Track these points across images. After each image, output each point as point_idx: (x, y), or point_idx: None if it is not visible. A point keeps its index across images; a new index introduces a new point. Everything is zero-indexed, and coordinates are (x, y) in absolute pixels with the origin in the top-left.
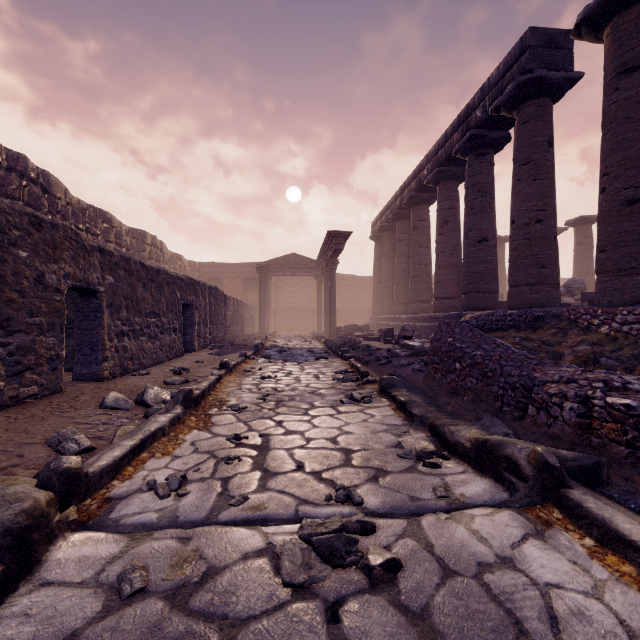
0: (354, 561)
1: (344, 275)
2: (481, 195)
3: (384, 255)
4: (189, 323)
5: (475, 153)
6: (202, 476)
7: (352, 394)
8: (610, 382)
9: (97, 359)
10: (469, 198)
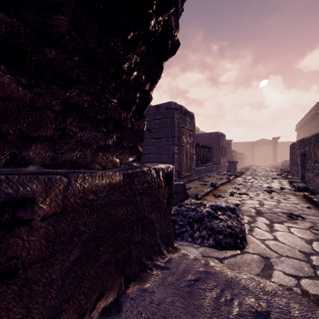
0: (264, 169)
1: (286, 142)
2: (315, 129)
3: (298, 138)
4: (241, 160)
5: (314, 119)
6: (255, 168)
7: (269, 168)
8: (286, 164)
9: (238, 164)
10: (312, 130)
